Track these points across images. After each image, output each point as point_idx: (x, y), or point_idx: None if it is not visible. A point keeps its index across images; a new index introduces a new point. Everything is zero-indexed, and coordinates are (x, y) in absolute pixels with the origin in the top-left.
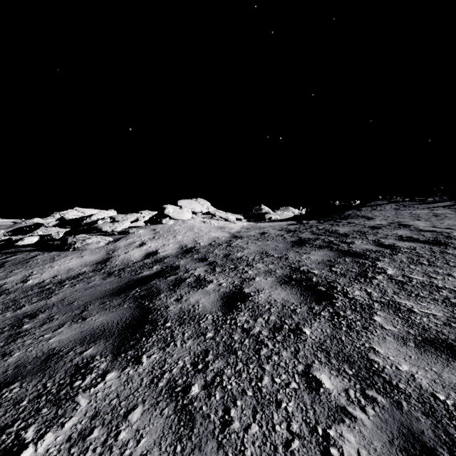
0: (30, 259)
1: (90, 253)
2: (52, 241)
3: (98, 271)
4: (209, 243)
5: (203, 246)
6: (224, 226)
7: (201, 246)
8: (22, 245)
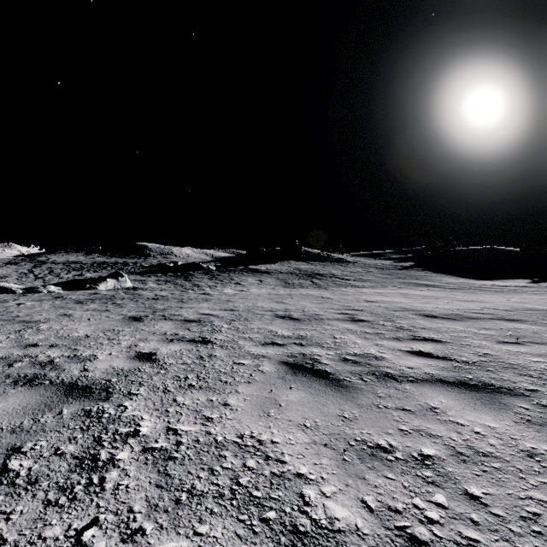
0: None
1: None
2: None
3: None
4: None
5: None
6: None
7: None
8: None
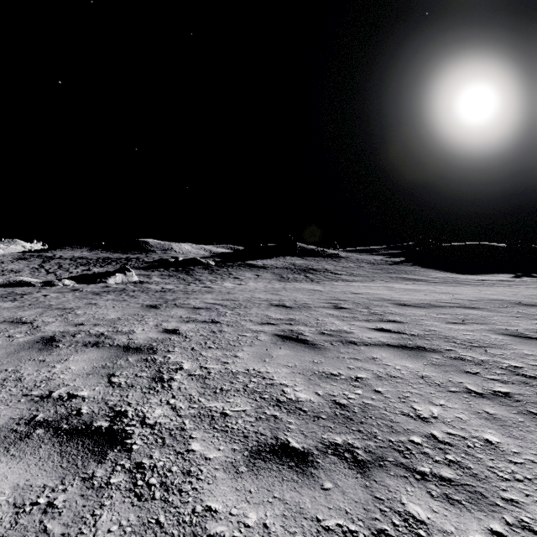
0: None
1: None
2: None
3: None
4: None
5: None
6: None
7: None
8: None
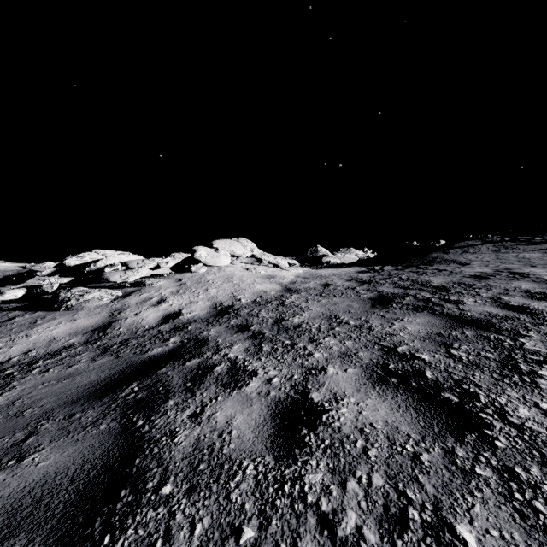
0: (3, 323)
1: (86, 314)
2: (47, 295)
3: (91, 344)
4: (254, 299)
5: (245, 305)
6: (273, 274)
7: (243, 304)
8: (6, 300)
